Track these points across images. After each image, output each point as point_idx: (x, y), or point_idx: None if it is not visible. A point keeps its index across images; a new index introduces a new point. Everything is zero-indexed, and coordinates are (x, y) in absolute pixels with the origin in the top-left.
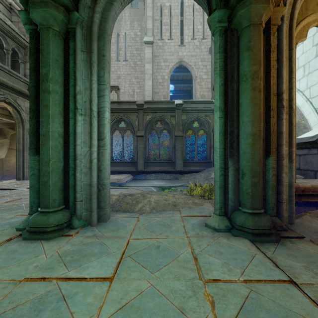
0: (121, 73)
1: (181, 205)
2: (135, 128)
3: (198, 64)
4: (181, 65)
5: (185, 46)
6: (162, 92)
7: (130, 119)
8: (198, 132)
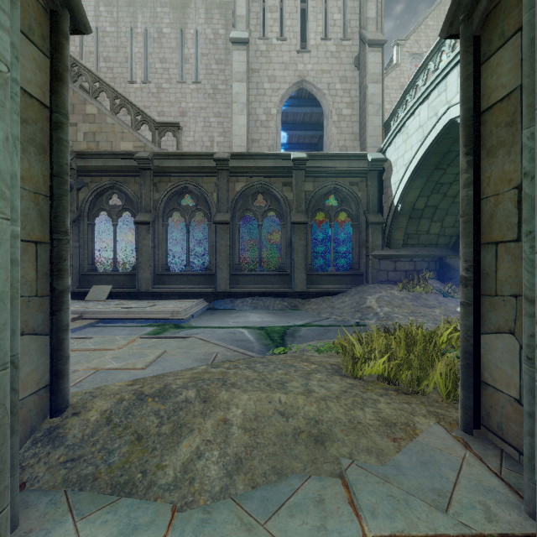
0: (188, 105)
1: (343, 442)
2: (212, 208)
3: (335, 87)
4: (302, 92)
5: (309, 53)
6: (266, 139)
7: (203, 188)
8: (336, 216)
